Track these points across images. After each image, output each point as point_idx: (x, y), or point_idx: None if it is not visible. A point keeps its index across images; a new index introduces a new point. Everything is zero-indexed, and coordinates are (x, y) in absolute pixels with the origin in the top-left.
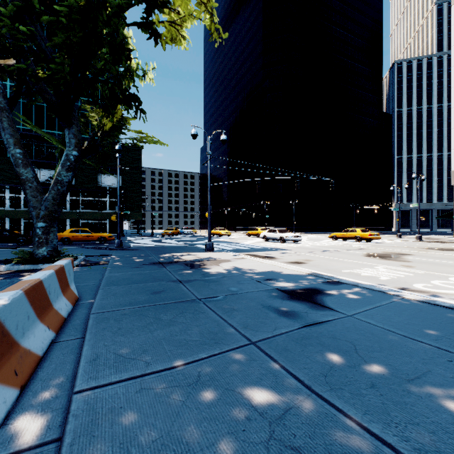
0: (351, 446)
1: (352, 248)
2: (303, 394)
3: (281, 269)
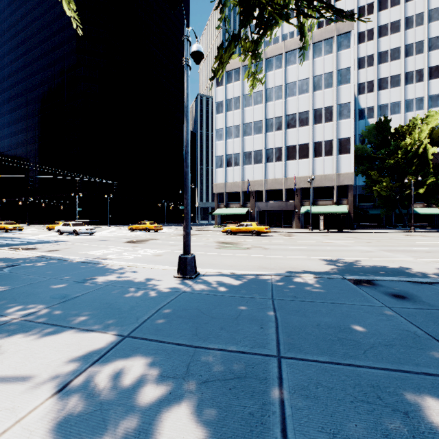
0: None
1: (129, 237)
2: None
3: (18, 256)
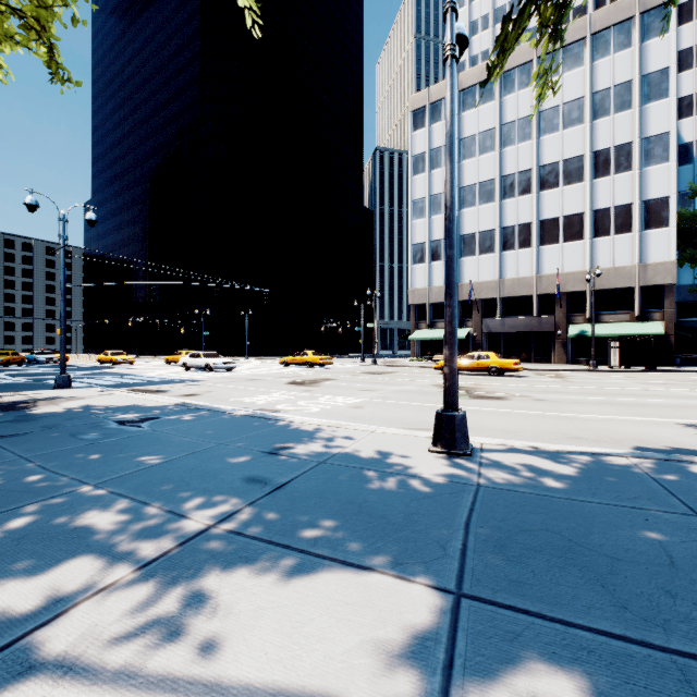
0: (45, 483)
1: (288, 376)
2: (37, 473)
3: (149, 403)
